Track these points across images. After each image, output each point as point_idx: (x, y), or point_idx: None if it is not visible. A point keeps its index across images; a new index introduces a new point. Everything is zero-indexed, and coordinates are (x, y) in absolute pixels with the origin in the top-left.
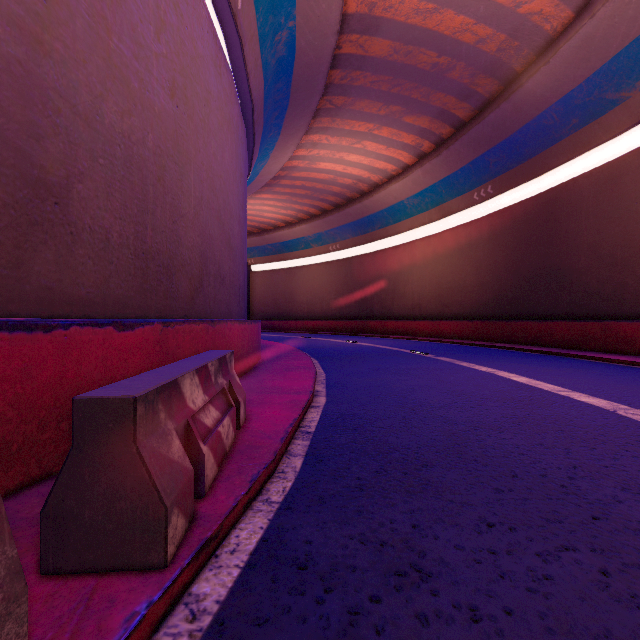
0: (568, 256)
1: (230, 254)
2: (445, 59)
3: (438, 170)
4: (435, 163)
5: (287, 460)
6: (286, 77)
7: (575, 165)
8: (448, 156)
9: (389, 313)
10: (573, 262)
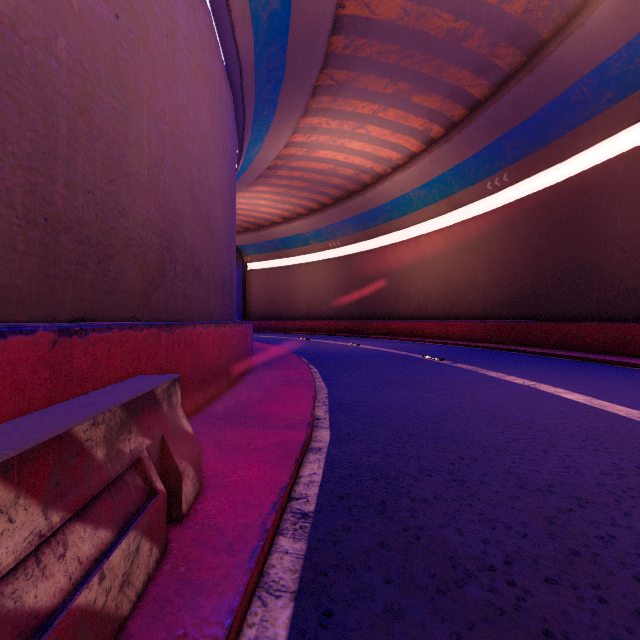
0: (598, 249)
1: (209, 240)
2: (462, 24)
3: (448, 158)
4: (445, 150)
5: (259, 612)
6: (281, 39)
7: (606, 147)
8: (460, 141)
9: (393, 313)
10: (604, 256)
